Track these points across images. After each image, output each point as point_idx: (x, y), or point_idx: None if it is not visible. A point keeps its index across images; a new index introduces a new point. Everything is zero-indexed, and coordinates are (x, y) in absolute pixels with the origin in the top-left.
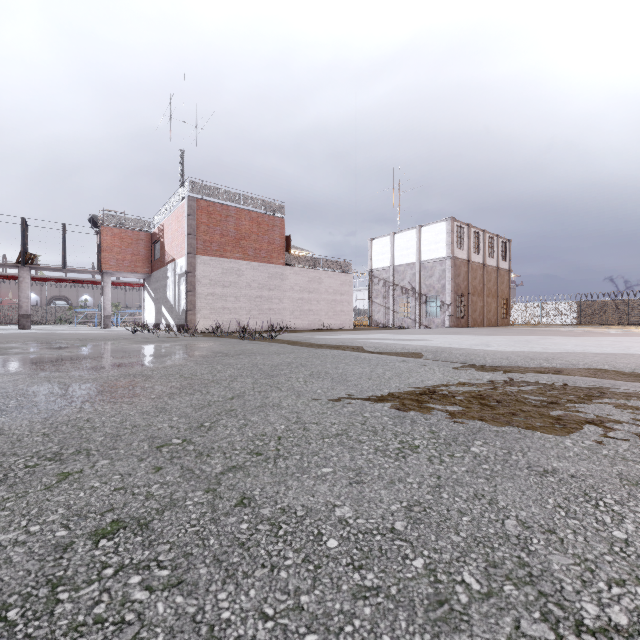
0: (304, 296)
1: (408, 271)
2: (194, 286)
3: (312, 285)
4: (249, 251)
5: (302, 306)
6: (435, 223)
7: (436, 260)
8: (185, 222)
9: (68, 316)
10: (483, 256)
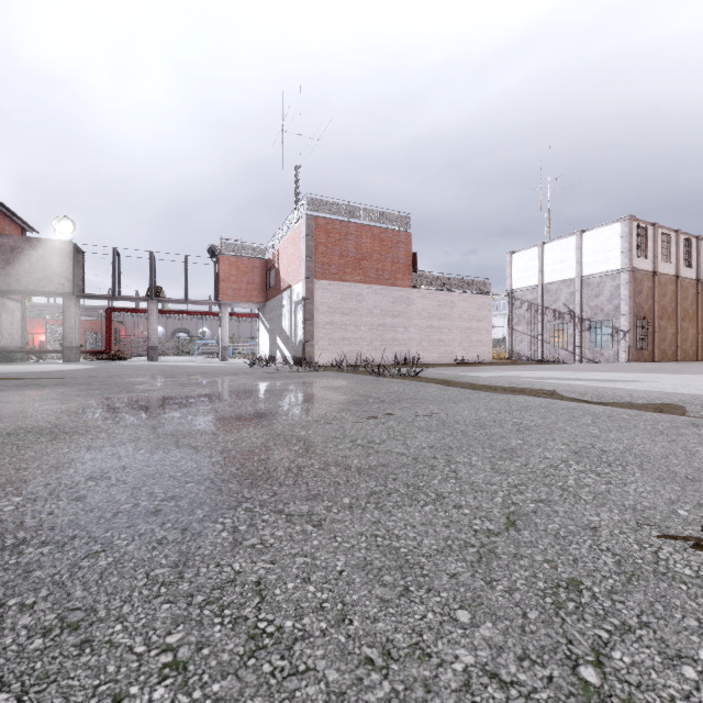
0: (433, 323)
1: (563, 290)
2: (312, 314)
3: (443, 310)
4: (370, 273)
5: (431, 335)
6: (604, 226)
7: (605, 274)
8: (302, 244)
9: (189, 348)
10: (675, 265)
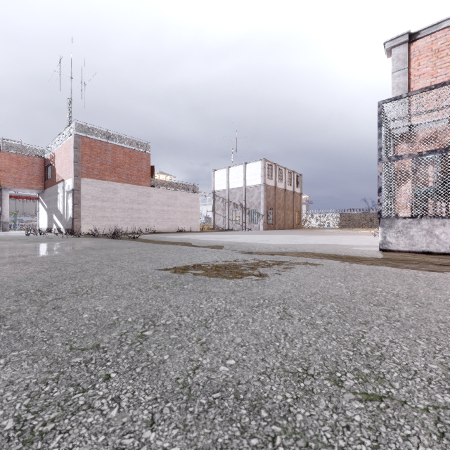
0: (164, 208)
1: (238, 192)
2: (79, 200)
3: (170, 201)
4: (123, 176)
5: (163, 215)
6: (254, 162)
7: (255, 186)
8: (72, 153)
9: None
10: (284, 184)
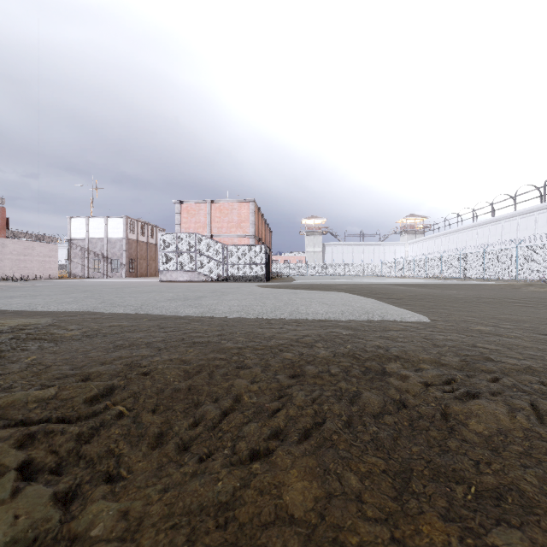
0: (21, 258)
1: (99, 243)
2: None
3: (27, 251)
4: None
5: (19, 264)
6: (117, 217)
7: (118, 239)
8: None
9: None
10: (147, 238)
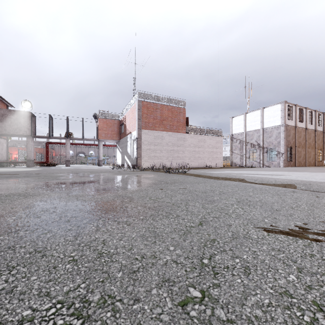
0: (196, 149)
1: (255, 134)
2: (140, 145)
3: (200, 143)
4: (167, 126)
5: (195, 155)
6: (273, 105)
7: (274, 127)
8: (136, 113)
9: (84, 160)
10: (305, 123)
